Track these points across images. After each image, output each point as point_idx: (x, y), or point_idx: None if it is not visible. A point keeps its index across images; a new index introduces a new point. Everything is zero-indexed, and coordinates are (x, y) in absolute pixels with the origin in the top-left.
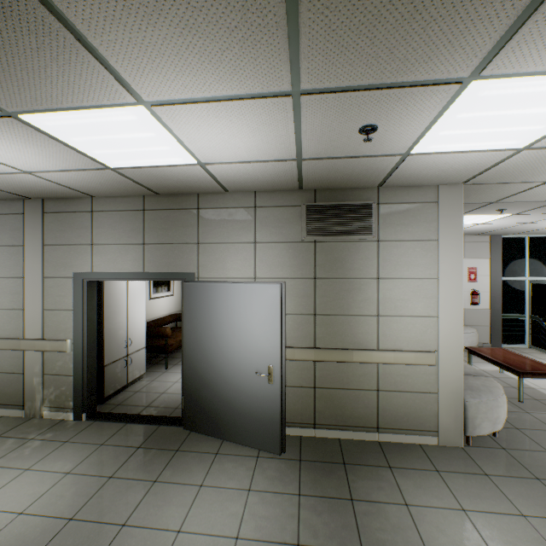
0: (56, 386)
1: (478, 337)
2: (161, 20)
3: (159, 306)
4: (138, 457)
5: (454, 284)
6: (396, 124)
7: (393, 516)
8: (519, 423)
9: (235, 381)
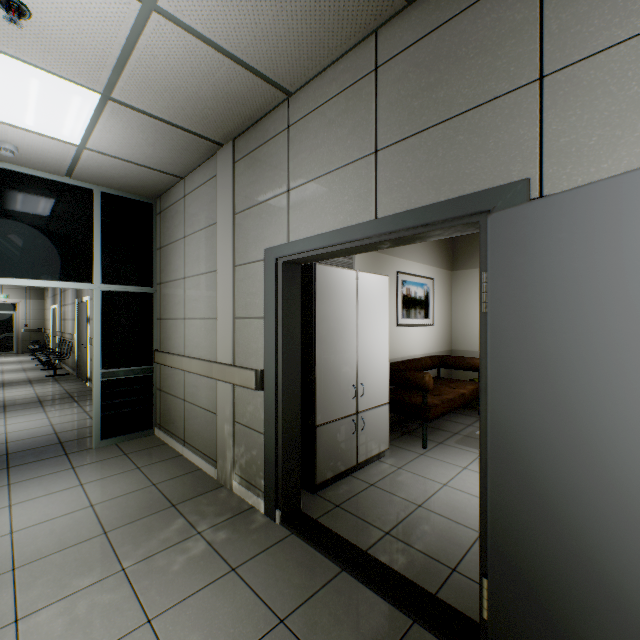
0: (246, 446)
1: None
2: None
3: (410, 340)
4: None
5: None
6: None
7: None
8: None
9: None
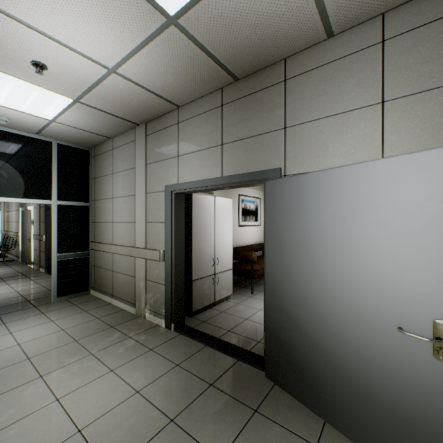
0: (154, 292)
1: None
2: None
3: (247, 234)
4: (207, 401)
5: None
6: None
7: None
8: None
9: (347, 333)
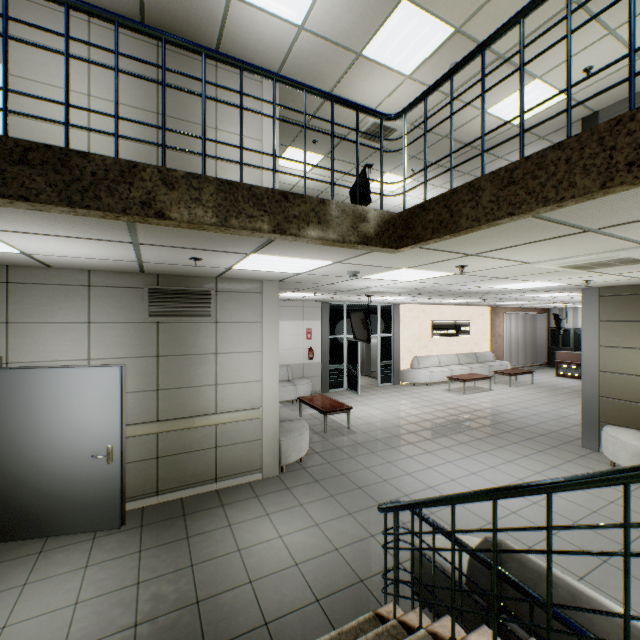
0: None
1: (313, 386)
2: (26, 214)
3: None
4: None
5: (273, 355)
6: (215, 259)
7: (219, 535)
8: (319, 448)
9: (64, 471)
